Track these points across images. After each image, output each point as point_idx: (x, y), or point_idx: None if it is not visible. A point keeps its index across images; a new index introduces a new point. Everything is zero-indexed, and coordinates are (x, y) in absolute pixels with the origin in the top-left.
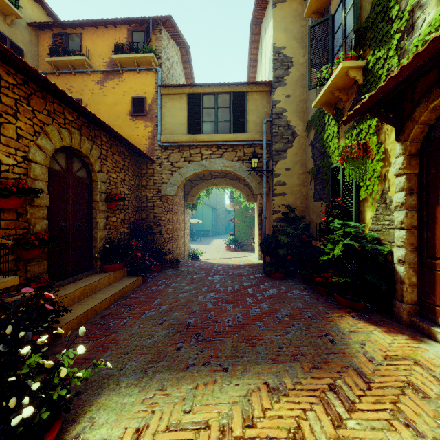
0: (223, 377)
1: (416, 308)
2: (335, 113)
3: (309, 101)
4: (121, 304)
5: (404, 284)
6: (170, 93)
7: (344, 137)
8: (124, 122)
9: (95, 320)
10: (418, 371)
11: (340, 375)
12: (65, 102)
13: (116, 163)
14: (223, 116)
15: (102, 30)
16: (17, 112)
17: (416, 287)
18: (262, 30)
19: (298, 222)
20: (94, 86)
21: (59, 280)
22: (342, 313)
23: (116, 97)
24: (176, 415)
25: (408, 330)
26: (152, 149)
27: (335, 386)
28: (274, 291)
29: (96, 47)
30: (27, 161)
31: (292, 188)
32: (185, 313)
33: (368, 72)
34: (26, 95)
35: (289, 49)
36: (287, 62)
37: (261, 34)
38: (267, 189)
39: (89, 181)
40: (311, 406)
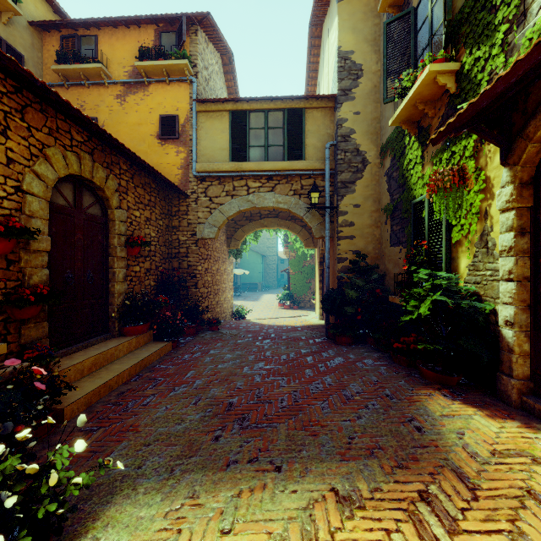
0: (276, 480)
1: (529, 385)
2: (418, 132)
3: (383, 119)
4: (144, 377)
5: (513, 354)
6: (208, 110)
7: (431, 163)
8: (151, 146)
9: (110, 399)
10: (539, 473)
11: (434, 478)
12: (72, 118)
13: (139, 197)
14: (274, 139)
15: (122, 31)
16: (7, 128)
17: (529, 357)
18: (324, 32)
19: (369, 272)
20: (113, 101)
21: (64, 347)
22: (430, 391)
23: (140, 115)
24: (210, 537)
25: (519, 414)
26: (185, 181)
27: (428, 495)
28: (340, 360)
29: (115, 52)
30: (20, 192)
31: (362, 229)
32: (226, 390)
33: (463, 78)
34: (19, 107)
35: (359, 54)
36: (356, 71)
37: (323, 36)
38: (331, 231)
39: (104, 220)
40: (397, 525)
